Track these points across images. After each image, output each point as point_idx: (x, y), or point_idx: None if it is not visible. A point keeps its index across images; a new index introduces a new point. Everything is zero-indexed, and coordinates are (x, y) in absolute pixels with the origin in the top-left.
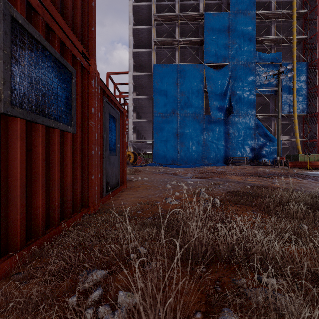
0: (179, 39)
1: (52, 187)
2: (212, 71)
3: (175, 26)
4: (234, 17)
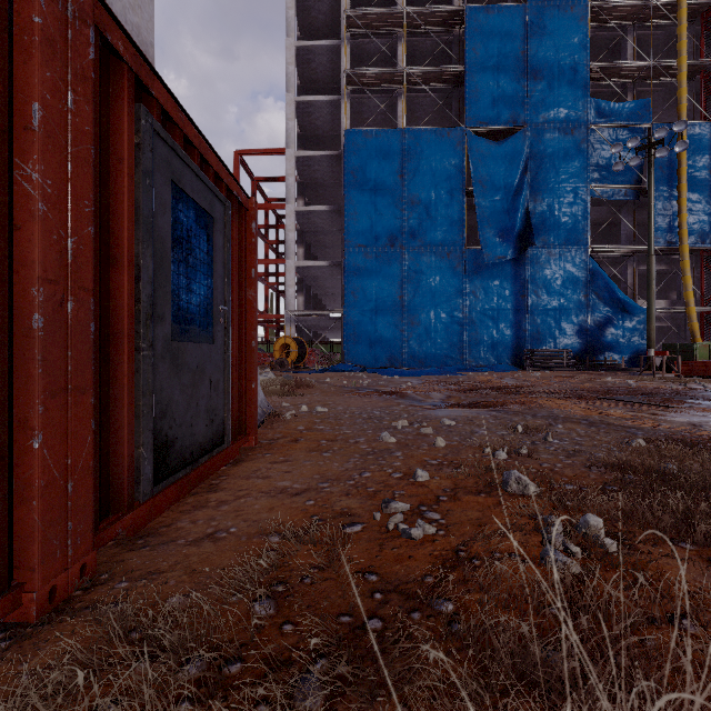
0: (406, 69)
1: None
2: (483, 145)
3: (396, 40)
4: (537, 17)
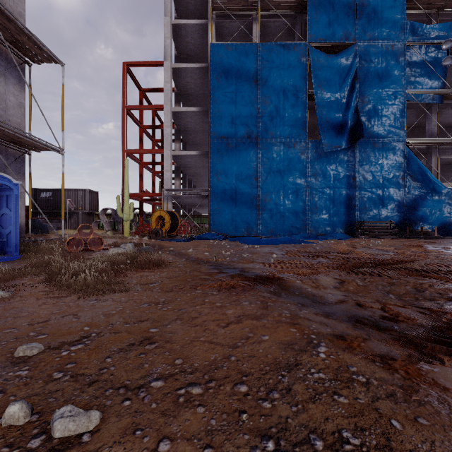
0: None
1: None
2: (322, 57)
3: None
4: None
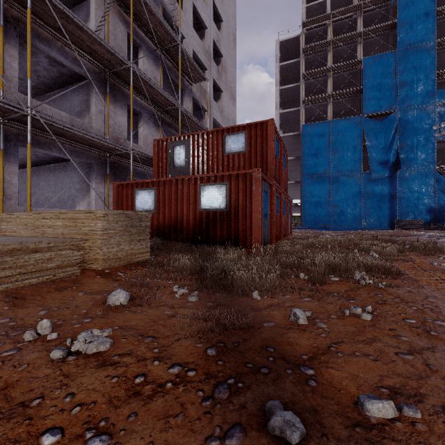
0: (331, 93)
1: (284, 229)
2: (372, 123)
3: (327, 77)
4: (403, 55)
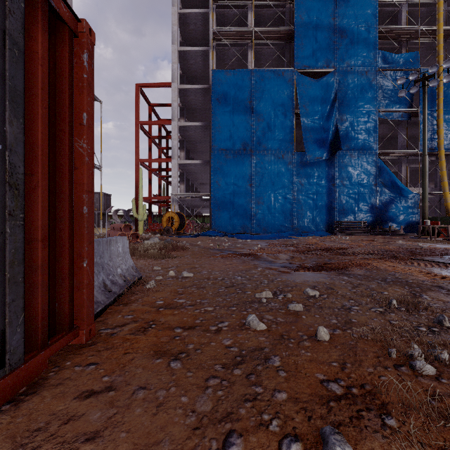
0: (254, 28)
1: None
2: (307, 81)
3: (247, 9)
4: None
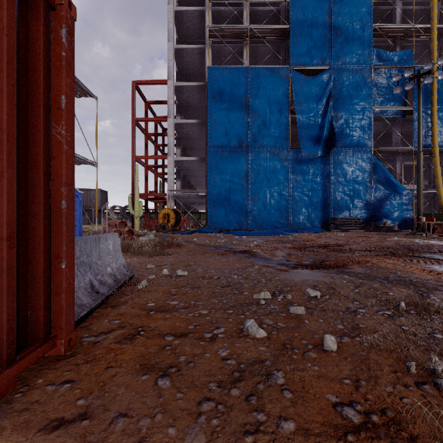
0: (250, 26)
1: None
2: (302, 79)
3: (243, 7)
4: None
